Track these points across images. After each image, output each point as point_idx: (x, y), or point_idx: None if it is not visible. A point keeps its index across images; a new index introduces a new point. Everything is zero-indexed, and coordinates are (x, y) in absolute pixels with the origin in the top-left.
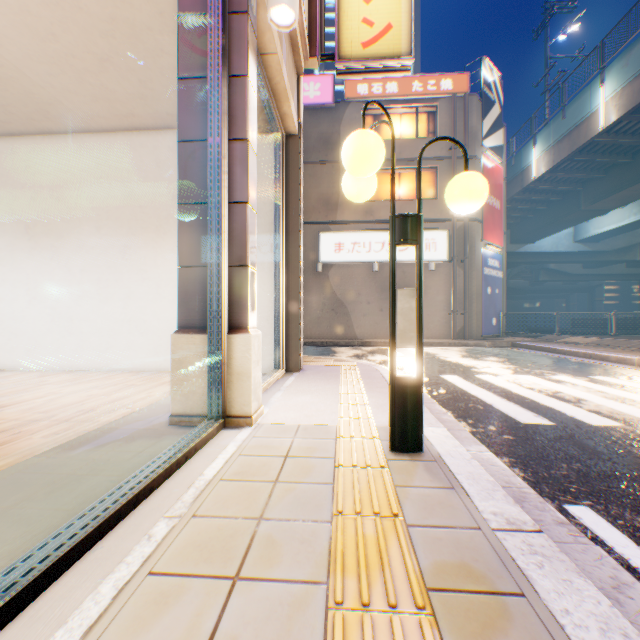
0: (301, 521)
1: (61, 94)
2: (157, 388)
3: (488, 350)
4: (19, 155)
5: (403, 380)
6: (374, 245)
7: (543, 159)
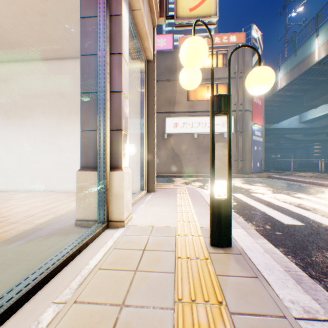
0: (152, 308)
1: (21, 37)
2: (73, 202)
3: (256, 180)
4: (1, 73)
5: (219, 201)
6: (194, 124)
7: (284, 78)
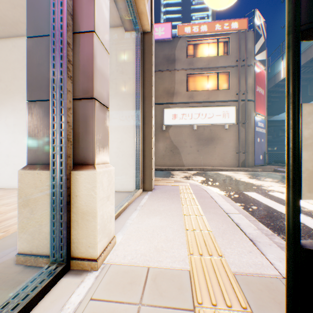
0: None
1: None
2: None
3: (262, 173)
4: None
5: None
6: (194, 115)
7: None
